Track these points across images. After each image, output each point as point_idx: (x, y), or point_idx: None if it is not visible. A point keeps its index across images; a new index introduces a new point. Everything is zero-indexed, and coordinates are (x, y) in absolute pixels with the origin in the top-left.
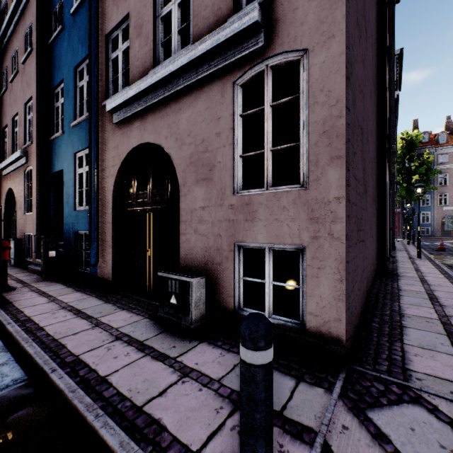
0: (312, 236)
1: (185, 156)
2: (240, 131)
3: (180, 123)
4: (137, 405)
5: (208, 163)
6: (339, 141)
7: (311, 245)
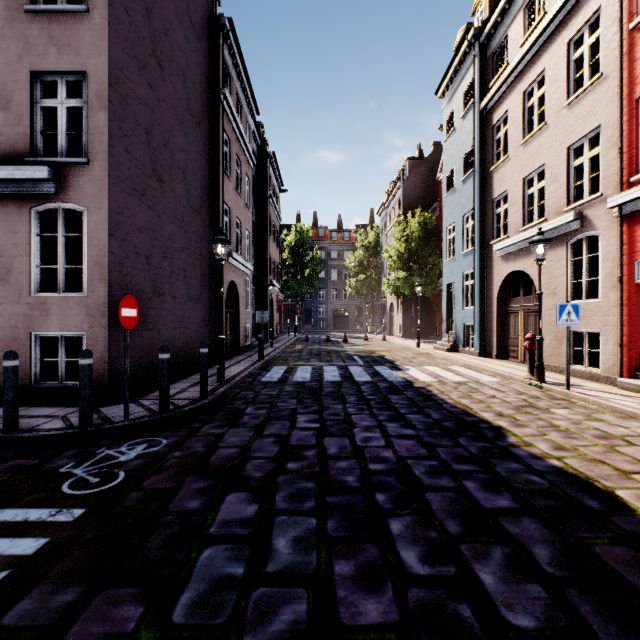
0: (90, 326)
1: None
2: (37, 247)
3: None
4: None
5: (5, 267)
6: (105, 271)
7: (90, 332)
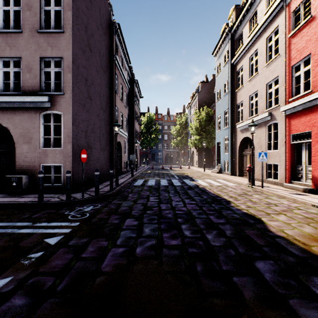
0: (64, 161)
1: (18, 132)
2: (43, 129)
3: (16, 119)
4: (10, 201)
5: (29, 137)
6: (71, 138)
7: (64, 164)
